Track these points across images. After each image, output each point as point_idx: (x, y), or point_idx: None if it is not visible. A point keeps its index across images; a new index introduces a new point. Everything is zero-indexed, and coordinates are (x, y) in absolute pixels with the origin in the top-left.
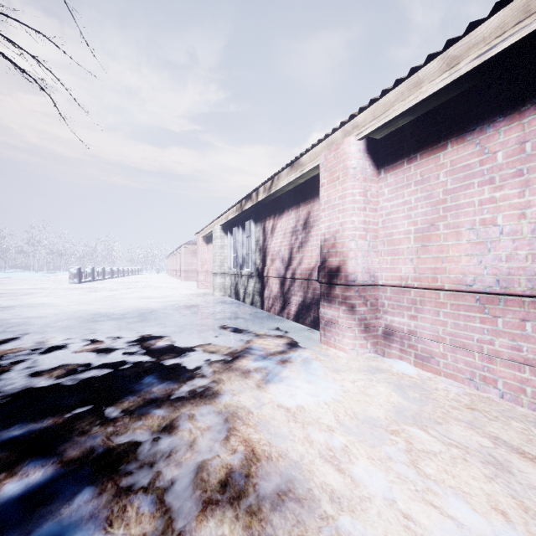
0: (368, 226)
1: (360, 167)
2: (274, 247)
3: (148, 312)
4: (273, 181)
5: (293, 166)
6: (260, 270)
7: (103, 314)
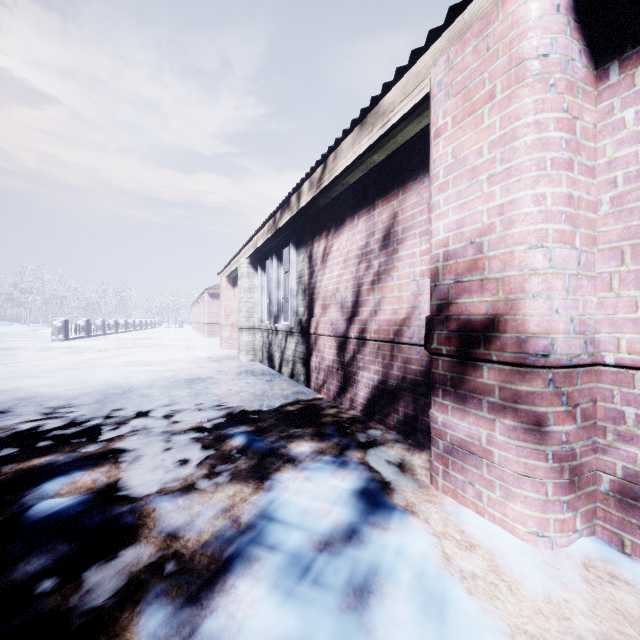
0: (578, 211)
1: (559, 54)
2: (327, 285)
3: (119, 393)
4: (326, 165)
5: (365, 122)
6: (305, 324)
7: (40, 397)
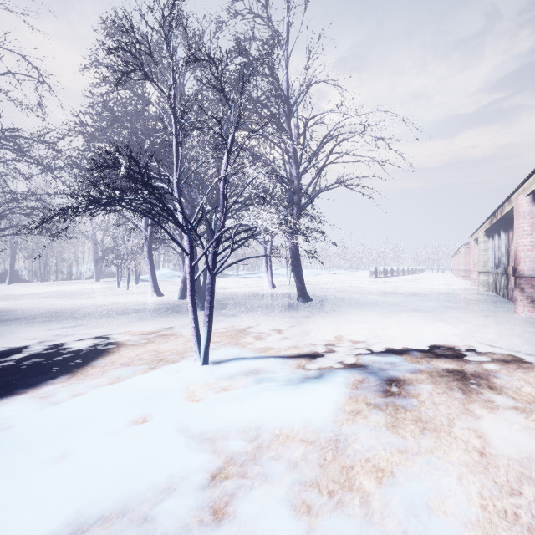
0: None
1: (527, 211)
2: (512, 252)
3: (417, 294)
4: (502, 207)
5: (508, 201)
6: (505, 269)
7: (392, 292)
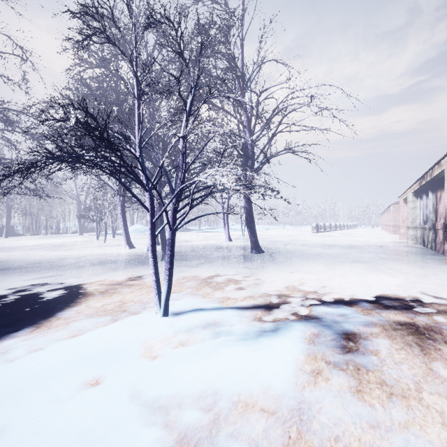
0: None
1: None
2: (440, 210)
3: (355, 246)
4: (432, 170)
5: (438, 165)
6: (433, 225)
7: (332, 245)
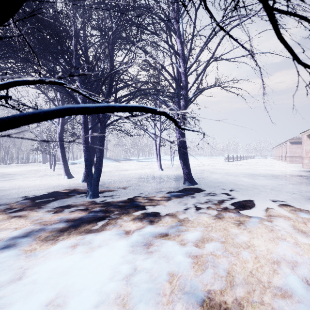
0: None
1: None
2: None
3: (275, 176)
4: None
5: None
6: None
7: (253, 174)
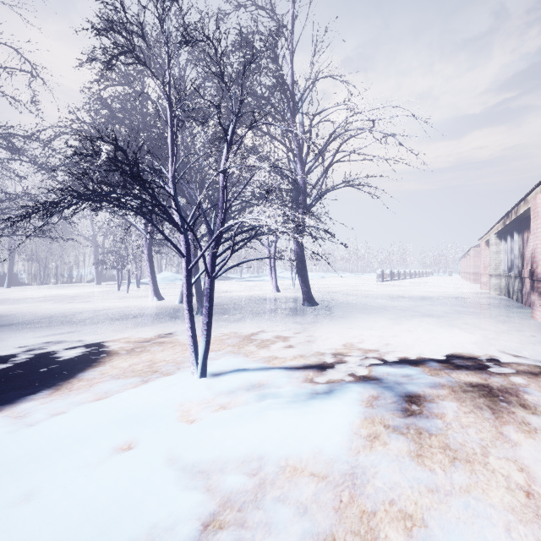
0: None
1: None
2: (527, 254)
3: (426, 298)
4: (517, 208)
5: (524, 201)
6: (520, 272)
7: (400, 296)
